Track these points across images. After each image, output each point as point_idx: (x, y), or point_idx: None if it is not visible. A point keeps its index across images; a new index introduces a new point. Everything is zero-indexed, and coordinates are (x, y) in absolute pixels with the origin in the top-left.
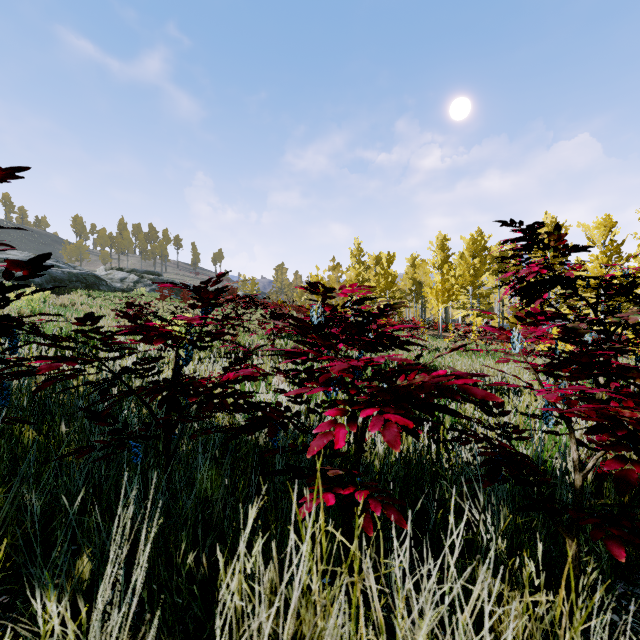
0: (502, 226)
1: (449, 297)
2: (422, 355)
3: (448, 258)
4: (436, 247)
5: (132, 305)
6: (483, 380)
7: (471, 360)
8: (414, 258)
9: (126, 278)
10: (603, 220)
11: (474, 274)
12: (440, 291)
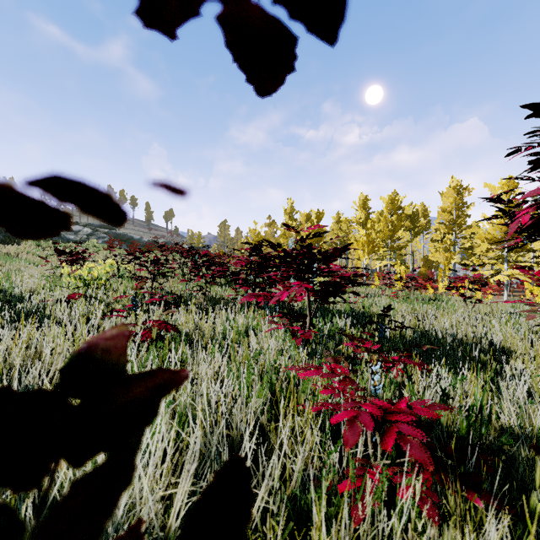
0: (529, 117)
1: (374, 248)
2: (391, 309)
3: (369, 216)
4: (358, 206)
5: (62, 252)
6: (452, 336)
7: (410, 308)
8: (339, 216)
9: (80, 231)
10: (507, 181)
11: (392, 229)
12: (366, 243)
